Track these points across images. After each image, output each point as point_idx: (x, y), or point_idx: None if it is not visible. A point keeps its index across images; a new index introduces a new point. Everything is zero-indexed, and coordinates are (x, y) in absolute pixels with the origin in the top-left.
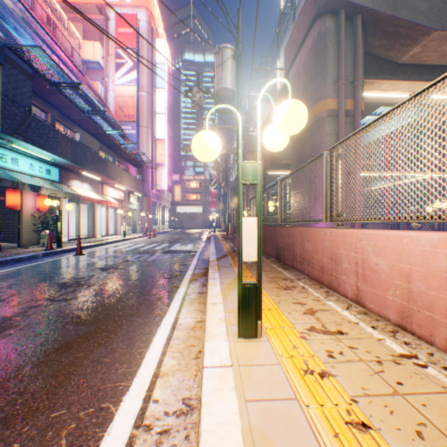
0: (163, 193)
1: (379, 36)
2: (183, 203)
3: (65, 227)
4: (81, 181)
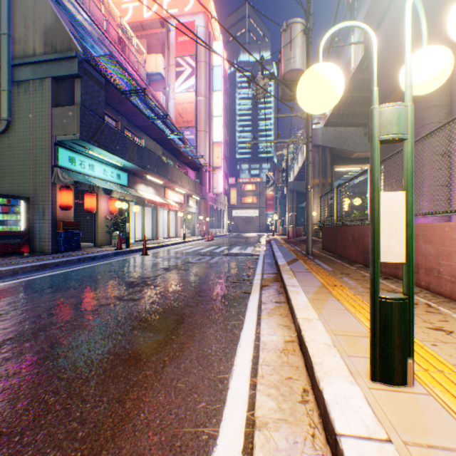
0: (219, 196)
1: None
2: (238, 207)
3: (132, 229)
4: (146, 185)
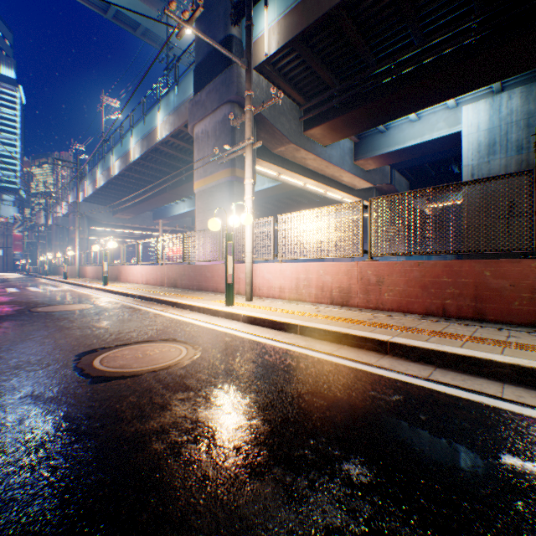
0: None
1: (94, 219)
2: None
3: None
4: None
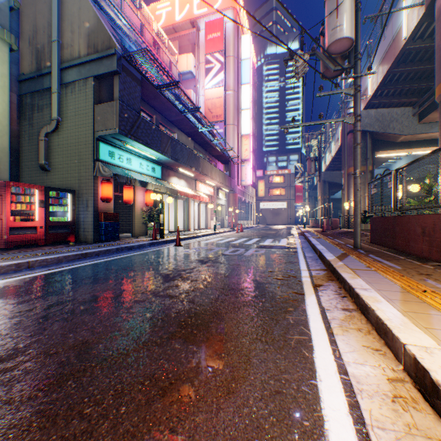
0: (247, 188)
1: None
2: (266, 199)
3: (165, 221)
4: (178, 178)
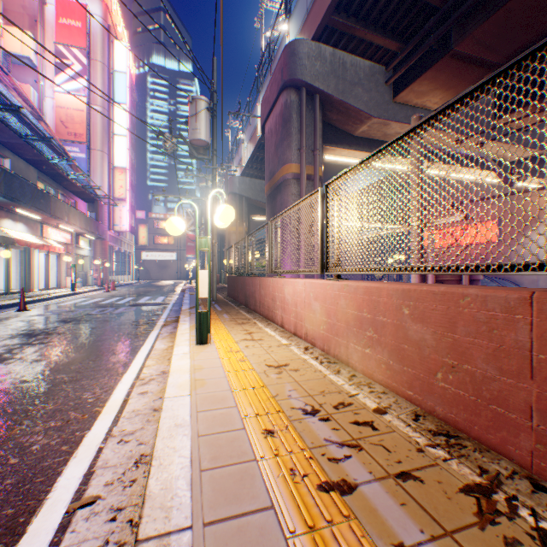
0: (123, 235)
1: (336, 113)
2: (151, 248)
3: None
4: (14, 221)
